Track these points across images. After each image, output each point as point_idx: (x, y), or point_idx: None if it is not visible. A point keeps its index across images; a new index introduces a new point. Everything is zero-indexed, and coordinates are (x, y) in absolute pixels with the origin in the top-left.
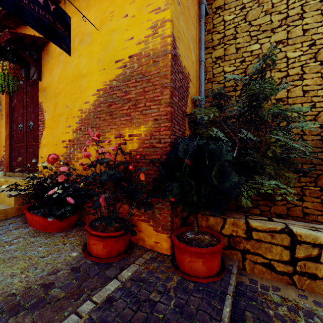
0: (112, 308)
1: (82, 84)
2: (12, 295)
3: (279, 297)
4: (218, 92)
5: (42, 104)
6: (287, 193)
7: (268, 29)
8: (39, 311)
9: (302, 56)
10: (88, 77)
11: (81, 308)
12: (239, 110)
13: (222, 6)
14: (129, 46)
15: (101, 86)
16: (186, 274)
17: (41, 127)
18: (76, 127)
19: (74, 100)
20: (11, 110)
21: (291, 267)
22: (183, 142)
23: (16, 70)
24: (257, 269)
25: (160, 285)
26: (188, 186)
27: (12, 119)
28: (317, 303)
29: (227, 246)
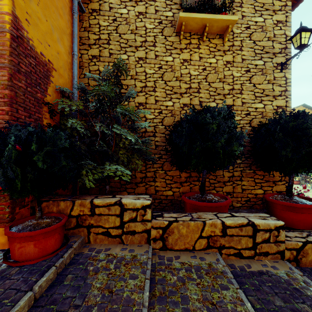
0: None
1: None
2: None
3: (106, 254)
4: (82, 87)
5: None
6: (124, 174)
7: (133, 45)
8: None
9: (155, 74)
10: None
11: None
12: (94, 105)
13: (98, 10)
14: None
15: None
16: (16, 261)
17: None
18: None
19: None
20: None
21: (121, 230)
22: (15, 128)
23: None
24: (98, 239)
25: None
26: (12, 172)
27: None
28: (131, 250)
29: (76, 226)
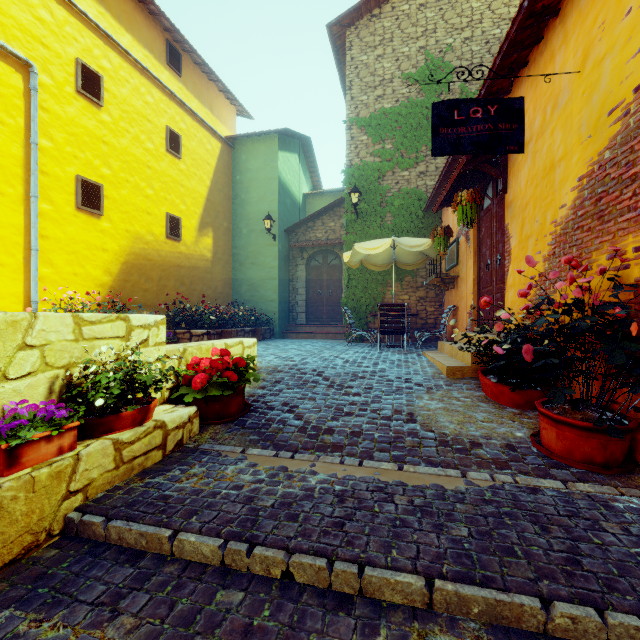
0: (532, 495)
1: (556, 178)
2: (445, 434)
3: None
4: None
5: (508, 227)
6: None
7: None
8: (460, 455)
9: None
10: (564, 163)
11: (497, 475)
12: None
13: None
14: (635, 69)
15: (583, 170)
16: None
17: (506, 261)
18: (548, 252)
19: (545, 208)
20: (479, 244)
21: None
22: None
23: (474, 195)
24: None
25: (638, 528)
26: None
27: (480, 256)
28: None
29: None
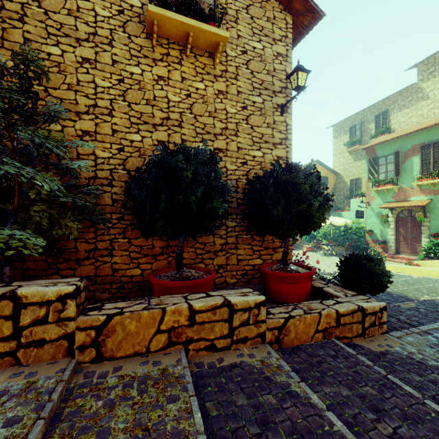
0: None
1: None
2: None
3: None
4: None
5: None
6: (30, 245)
7: (72, 36)
8: None
9: (112, 89)
10: None
11: None
12: None
13: None
14: None
15: None
16: None
17: None
18: None
19: None
20: None
21: (15, 342)
22: None
23: None
24: None
25: None
26: None
27: None
28: (31, 374)
29: None
